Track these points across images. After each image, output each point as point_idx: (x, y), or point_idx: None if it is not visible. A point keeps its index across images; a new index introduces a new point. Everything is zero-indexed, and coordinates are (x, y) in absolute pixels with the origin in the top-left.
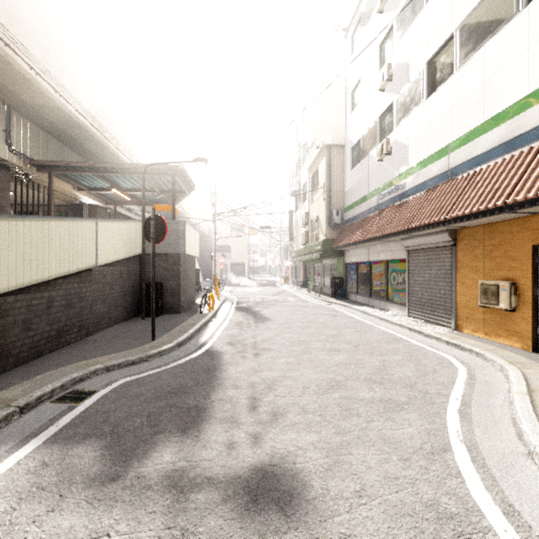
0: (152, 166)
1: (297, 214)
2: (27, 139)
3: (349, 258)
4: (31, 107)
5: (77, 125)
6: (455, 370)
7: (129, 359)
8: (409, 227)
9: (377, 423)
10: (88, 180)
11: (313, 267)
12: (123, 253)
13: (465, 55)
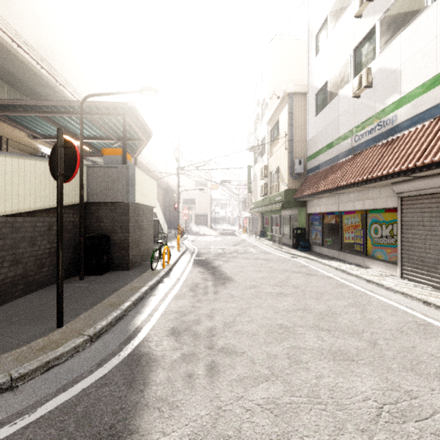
0: (99, 103)
1: (256, 168)
2: None
3: (312, 208)
4: None
5: (18, 60)
6: None
7: None
8: (419, 164)
9: None
10: (38, 126)
11: (271, 218)
12: (52, 201)
13: None
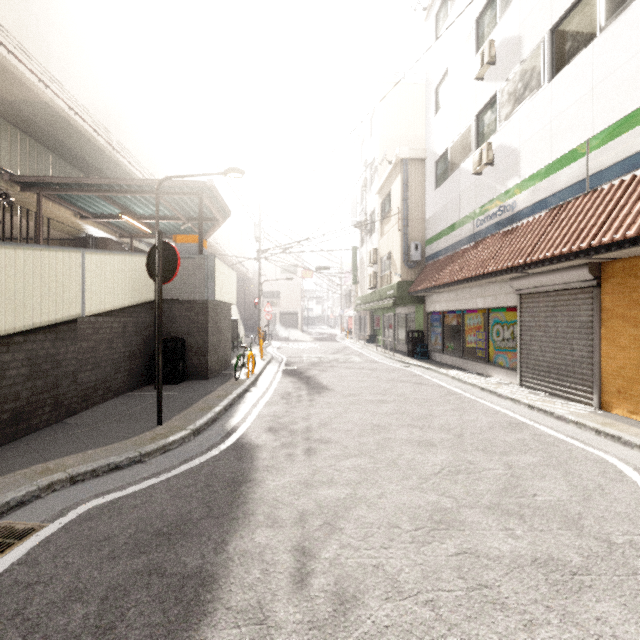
0: (172, 182)
1: (363, 250)
2: (7, 148)
3: (431, 305)
4: (9, 103)
5: (73, 129)
6: (634, 486)
7: (111, 460)
8: (528, 261)
9: (548, 630)
10: (91, 204)
11: (383, 317)
12: (127, 299)
13: (616, 6)
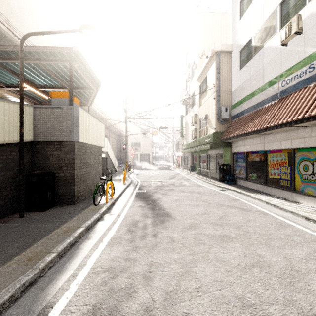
0: (45, 48)
1: (187, 117)
2: None
3: (237, 148)
4: None
5: None
6: None
7: None
8: None
9: None
10: None
11: (199, 156)
12: None
13: None
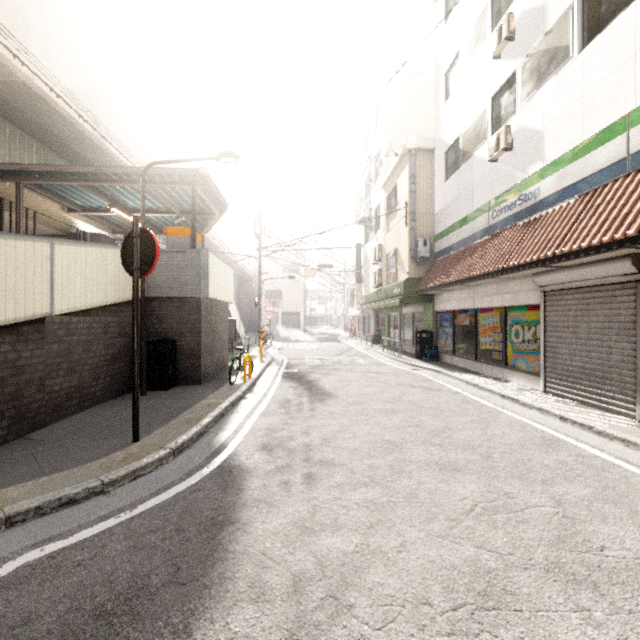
0: (162, 170)
1: (367, 248)
2: None
3: (441, 304)
4: None
5: (55, 113)
6: None
7: (63, 493)
8: (557, 253)
9: None
10: (78, 196)
11: (388, 317)
12: (109, 296)
13: None
